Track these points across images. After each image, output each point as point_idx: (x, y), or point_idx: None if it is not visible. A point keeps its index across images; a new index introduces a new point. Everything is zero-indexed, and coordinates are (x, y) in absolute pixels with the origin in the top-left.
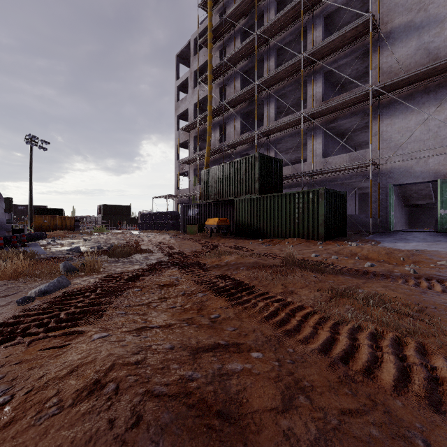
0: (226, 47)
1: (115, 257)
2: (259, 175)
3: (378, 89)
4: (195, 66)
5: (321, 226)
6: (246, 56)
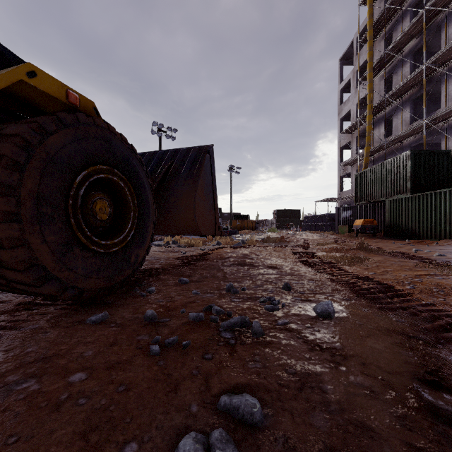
0: (392, 32)
1: (267, 242)
2: (411, 174)
3: None
4: (357, 65)
5: None
6: (416, 34)
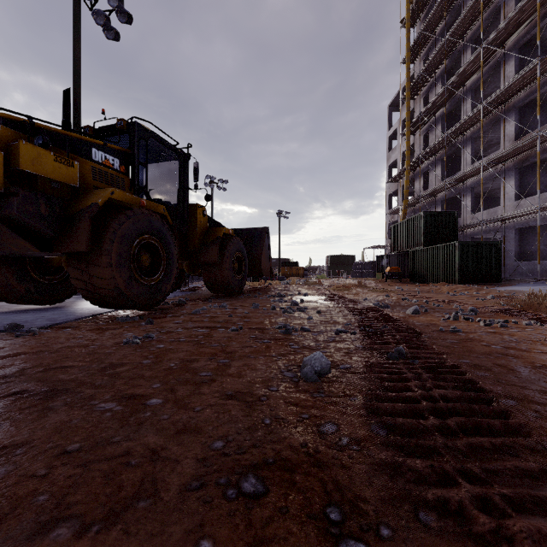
0: (429, 93)
1: (306, 285)
2: (424, 230)
3: (543, 134)
4: (403, 116)
5: (456, 272)
6: (444, 102)
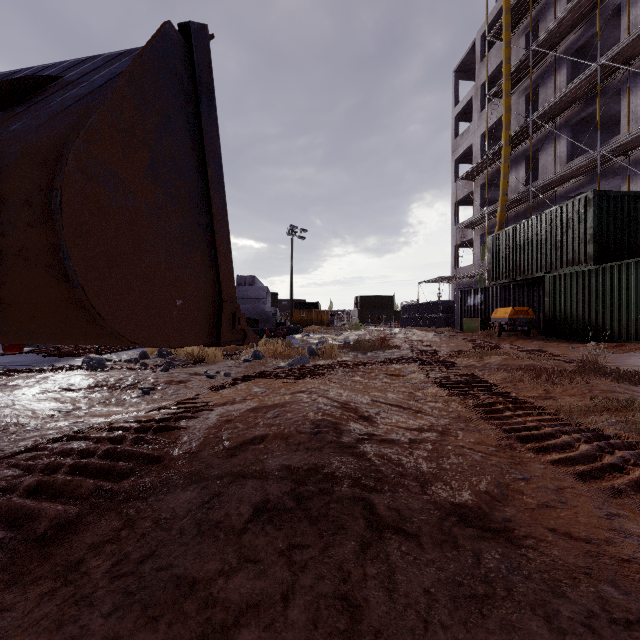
0: (538, 22)
1: (358, 350)
2: (595, 230)
3: None
4: (483, 76)
5: None
6: (579, 21)
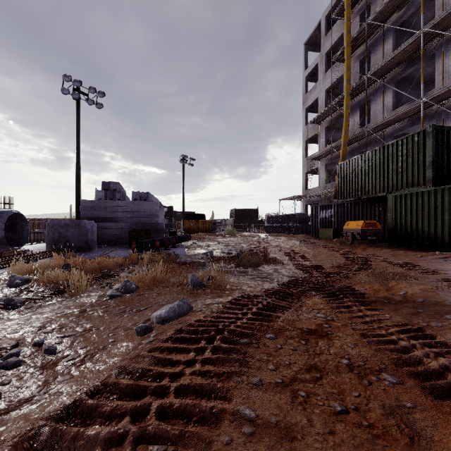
0: (370, 5)
1: (243, 267)
2: (433, 158)
3: None
4: (326, 47)
5: None
6: (403, 2)
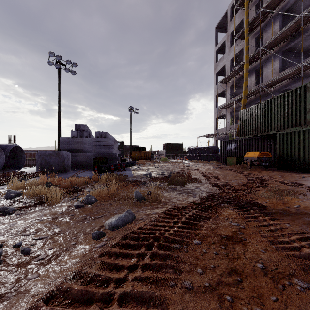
0: None
1: (173, 184)
2: None
3: None
4: (231, 29)
5: None
6: None
